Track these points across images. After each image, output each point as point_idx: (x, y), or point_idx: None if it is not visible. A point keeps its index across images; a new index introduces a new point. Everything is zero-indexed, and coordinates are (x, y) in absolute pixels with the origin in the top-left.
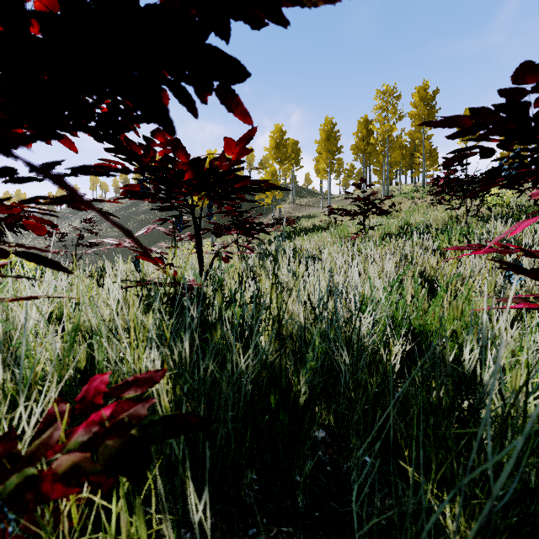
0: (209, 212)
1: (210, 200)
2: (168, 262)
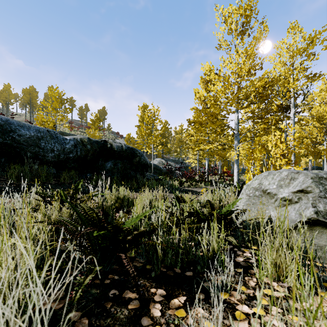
0: None
1: None
2: None
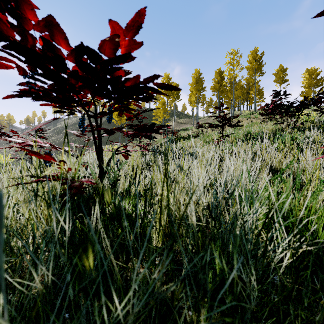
0: (109, 116)
1: (110, 106)
2: (61, 159)
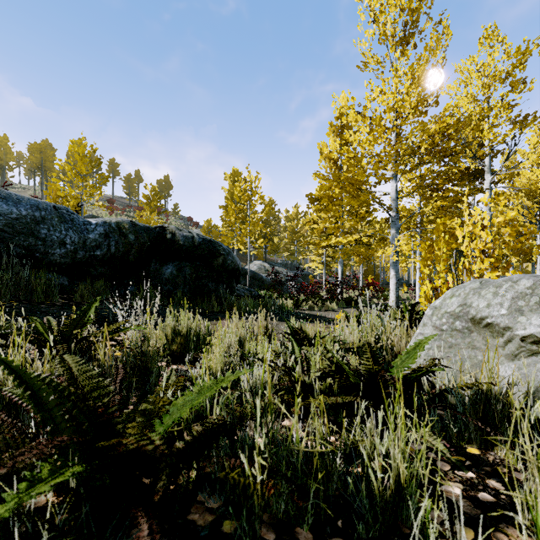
0: None
1: None
2: None
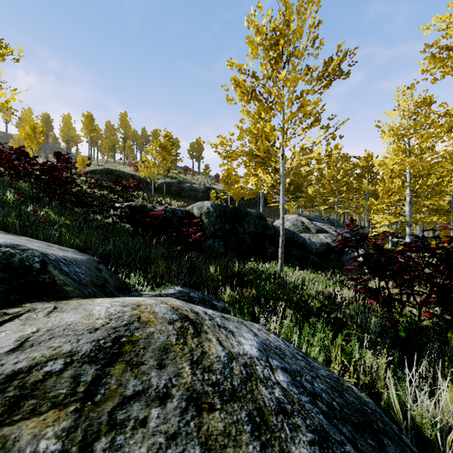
0: None
1: None
2: None
